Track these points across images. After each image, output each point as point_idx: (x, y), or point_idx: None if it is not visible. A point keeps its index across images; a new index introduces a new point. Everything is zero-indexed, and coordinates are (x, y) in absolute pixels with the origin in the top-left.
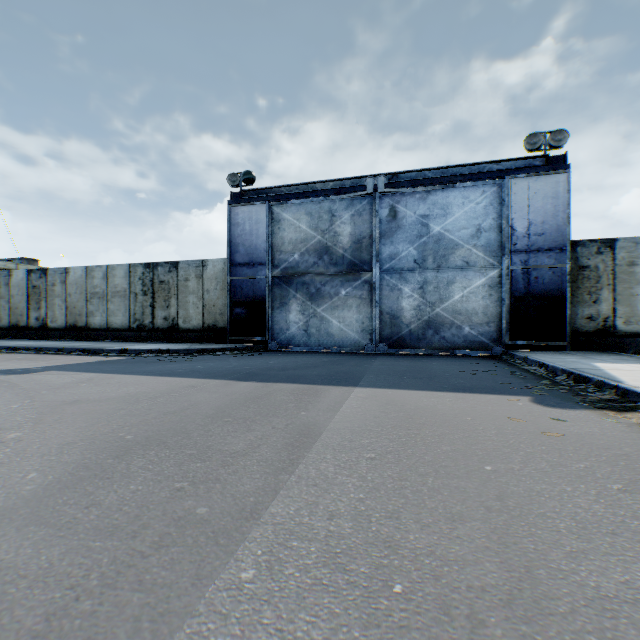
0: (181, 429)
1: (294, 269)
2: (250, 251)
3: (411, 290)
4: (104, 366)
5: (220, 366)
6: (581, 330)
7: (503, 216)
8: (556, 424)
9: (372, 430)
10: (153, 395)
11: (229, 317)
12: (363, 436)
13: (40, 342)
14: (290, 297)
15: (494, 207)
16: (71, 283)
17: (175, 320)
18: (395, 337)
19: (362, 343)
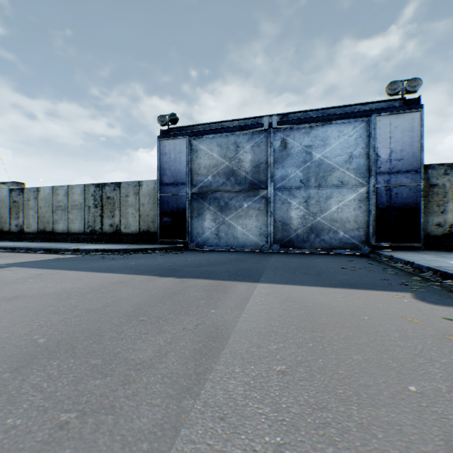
0: (96, 330)
1: (208, 187)
2: (174, 174)
3: (298, 203)
4: (57, 263)
5: (148, 263)
6: (431, 234)
7: (370, 146)
8: (451, 325)
9: (278, 332)
10: (84, 291)
11: (159, 224)
12: (270, 340)
13: (17, 243)
14: (205, 209)
15: (363, 139)
16: (41, 199)
17: (118, 226)
18: (285, 239)
19: (260, 244)
